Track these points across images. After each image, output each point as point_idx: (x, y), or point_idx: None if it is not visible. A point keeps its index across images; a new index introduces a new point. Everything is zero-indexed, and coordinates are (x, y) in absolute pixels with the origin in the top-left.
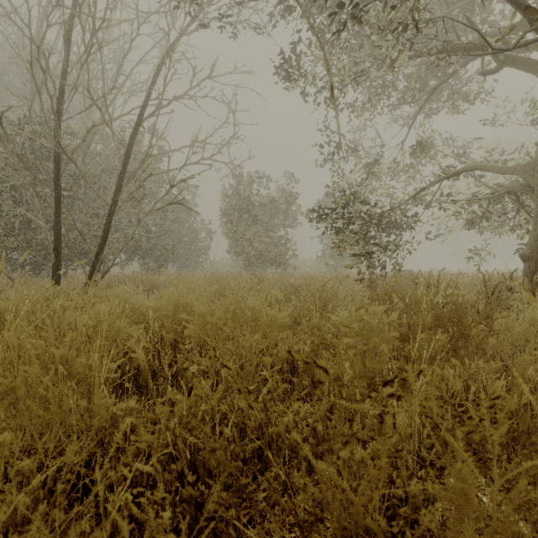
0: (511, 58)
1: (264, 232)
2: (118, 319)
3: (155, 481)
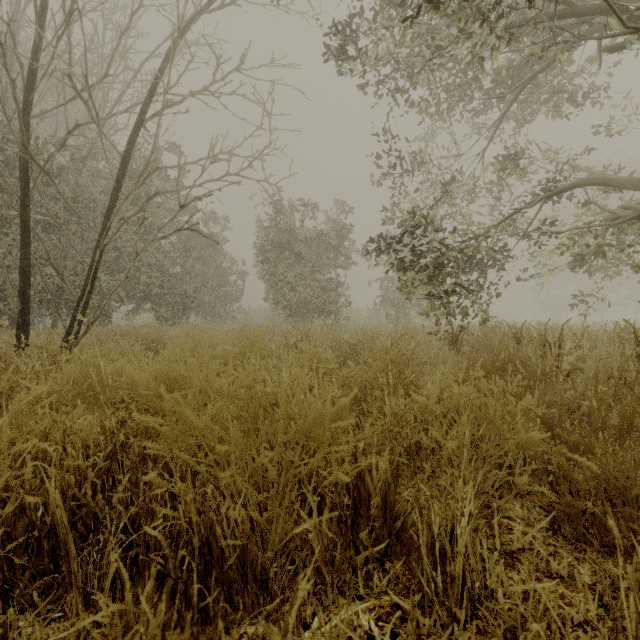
0: None
1: (310, 274)
2: None
3: None
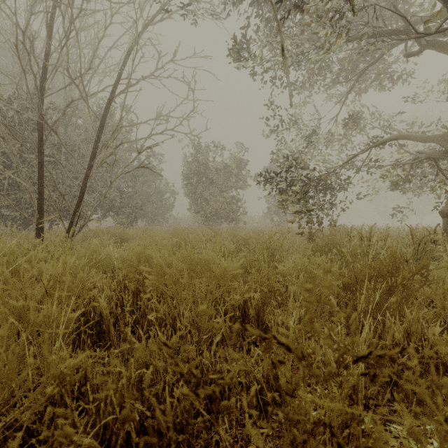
0: (432, 42)
1: (219, 193)
2: (81, 271)
3: (103, 444)
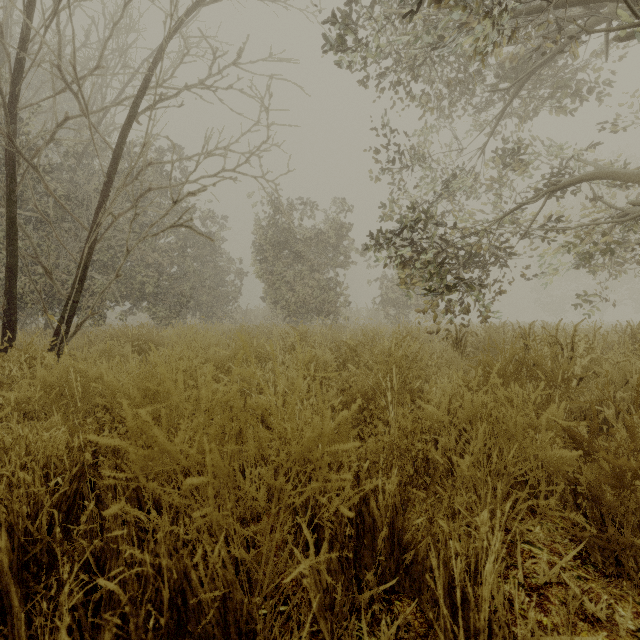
0: None
1: (308, 273)
2: None
3: None
